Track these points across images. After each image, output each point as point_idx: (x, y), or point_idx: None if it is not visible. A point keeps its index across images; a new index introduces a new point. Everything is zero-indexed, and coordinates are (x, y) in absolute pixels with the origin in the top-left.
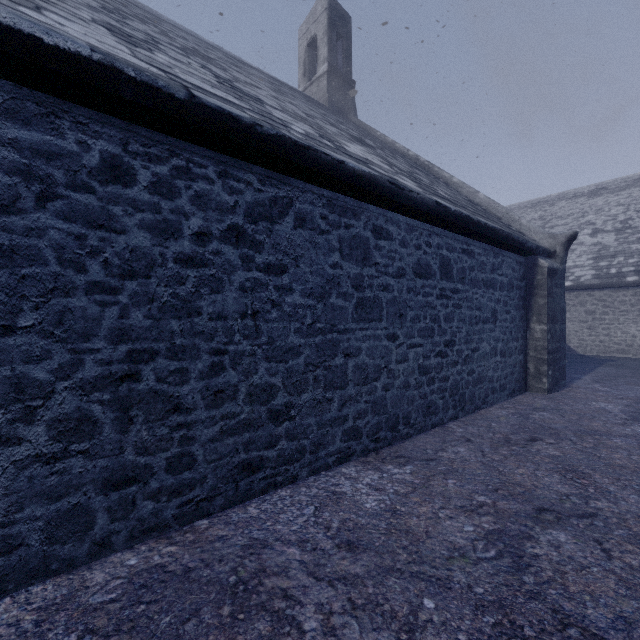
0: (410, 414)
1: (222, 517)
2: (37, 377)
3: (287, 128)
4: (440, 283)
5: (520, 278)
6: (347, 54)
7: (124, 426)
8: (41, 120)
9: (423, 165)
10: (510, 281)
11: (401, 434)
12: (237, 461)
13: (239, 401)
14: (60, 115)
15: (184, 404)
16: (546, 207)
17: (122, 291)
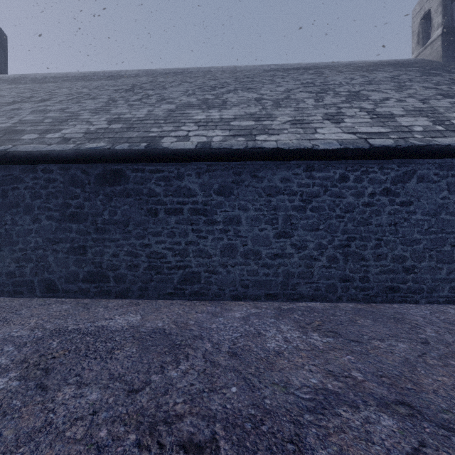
0: None
1: (381, 304)
2: (323, 243)
3: (411, 133)
4: None
5: None
6: None
7: (345, 262)
8: (324, 169)
9: None
10: None
11: None
12: (387, 285)
13: (388, 260)
14: (328, 166)
15: (365, 258)
16: None
17: (345, 217)
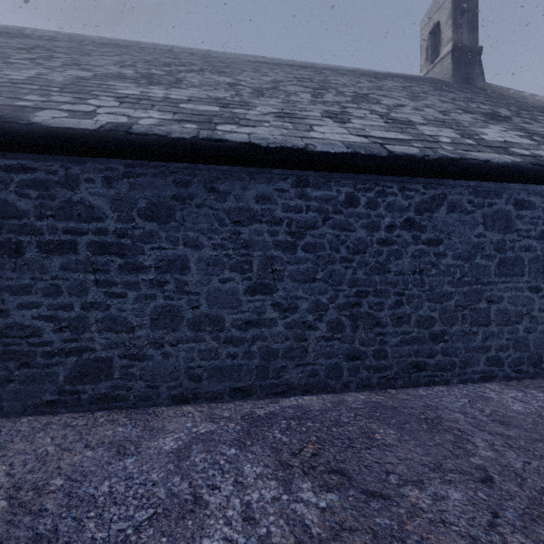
0: None
1: (403, 391)
2: (322, 301)
3: (439, 144)
4: None
5: None
6: (473, 25)
7: (354, 329)
8: (324, 185)
9: None
10: None
11: None
12: (410, 361)
13: (411, 325)
14: (330, 180)
15: (381, 322)
16: None
17: (353, 261)
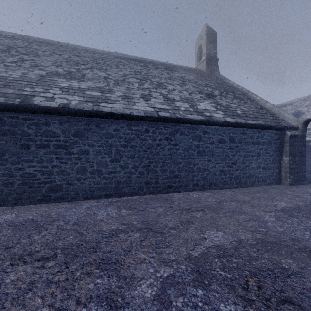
0: (216, 183)
1: (164, 194)
2: (137, 165)
3: (179, 111)
4: (229, 144)
5: (276, 139)
6: (214, 48)
7: (148, 174)
8: (137, 125)
9: (244, 93)
10: (269, 141)
11: (213, 188)
12: (167, 184)
13: (167, 172)
14: (139, 124)
15: (157, 171)
16: None
17: (147, 151)
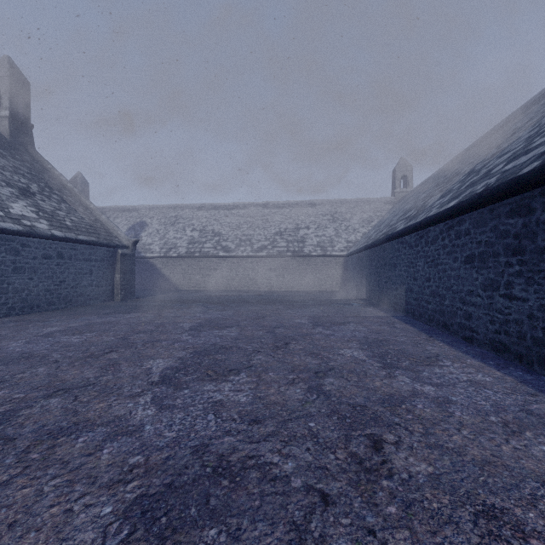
0: (40, 304)
1: None
2: None
3: None
4: (57, 260)
5: (110, 257)
6: (27, 106)
7: None
8: None
9: (76, 194)
10: (102, 258)
11: (36, 311)
12: None
13: None
14: None
15: None
16: (180, 211)
17: None
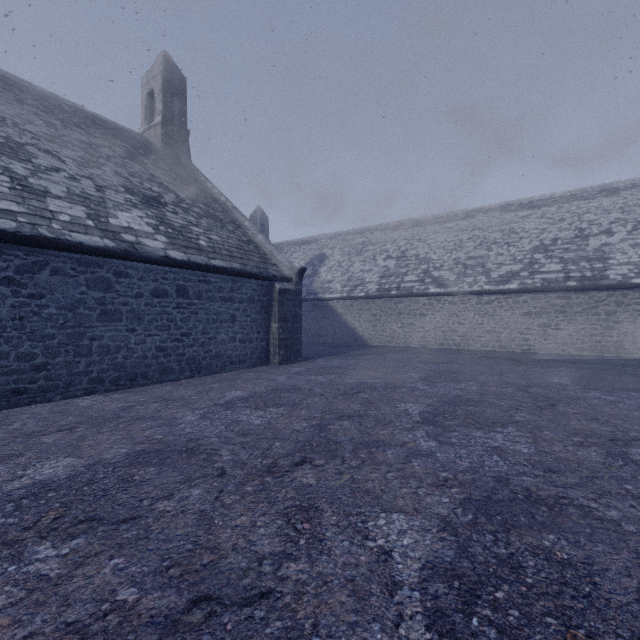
0: (148, 373)
1: None
2: None
3: (52, 221)
4: (177, 300)
5: (262, 295)
6: (182, 109)
7: None
8: None
9: (228, 209)
10: (251, 297)
11: (140, 383)
12: (9, 388)
13: (11, 360)
14: None
15: None
16: (368, 235)
17: None
